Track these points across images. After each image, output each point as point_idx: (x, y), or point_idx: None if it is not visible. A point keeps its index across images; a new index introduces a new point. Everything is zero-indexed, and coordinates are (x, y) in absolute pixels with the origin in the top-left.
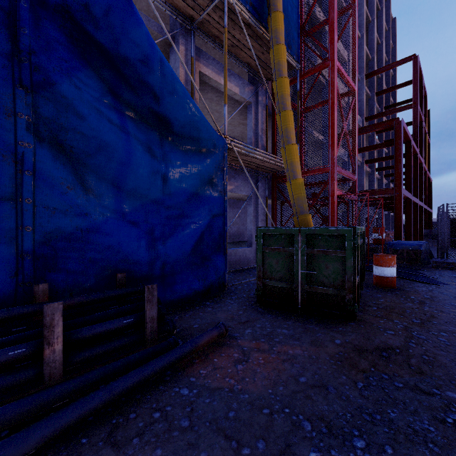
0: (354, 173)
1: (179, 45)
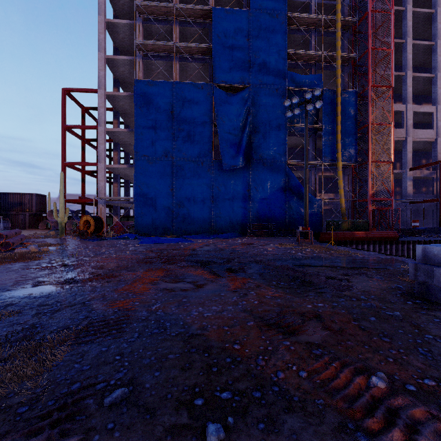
0: (391, 197)
1: (312, 172)
